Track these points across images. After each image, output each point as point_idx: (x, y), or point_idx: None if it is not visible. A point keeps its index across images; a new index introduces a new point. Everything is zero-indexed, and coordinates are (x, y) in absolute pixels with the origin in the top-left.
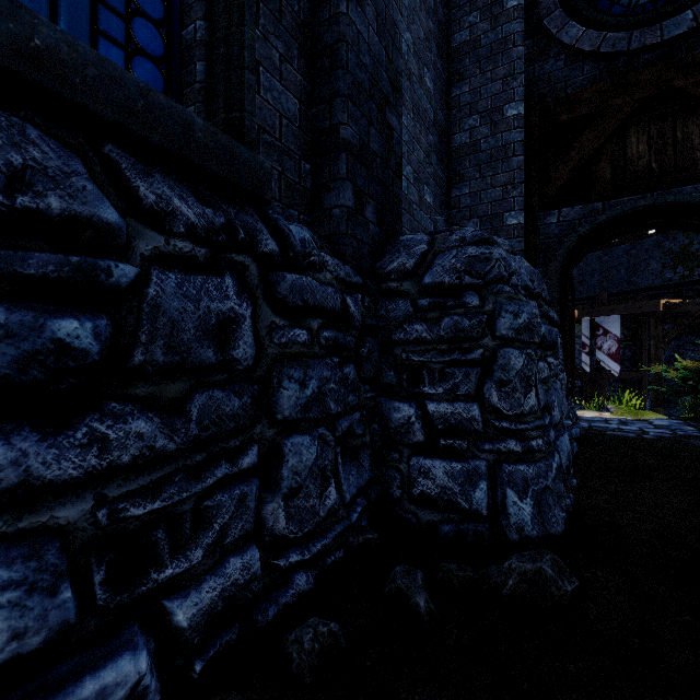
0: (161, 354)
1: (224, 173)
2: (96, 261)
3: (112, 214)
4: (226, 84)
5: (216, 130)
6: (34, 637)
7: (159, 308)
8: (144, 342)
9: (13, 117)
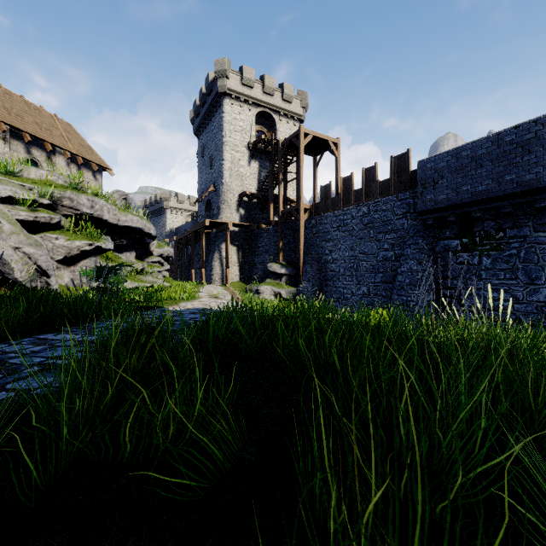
0: None
1: None
2: None
3: None
4: None
5: None
6: None
7: None
8: None
9: None
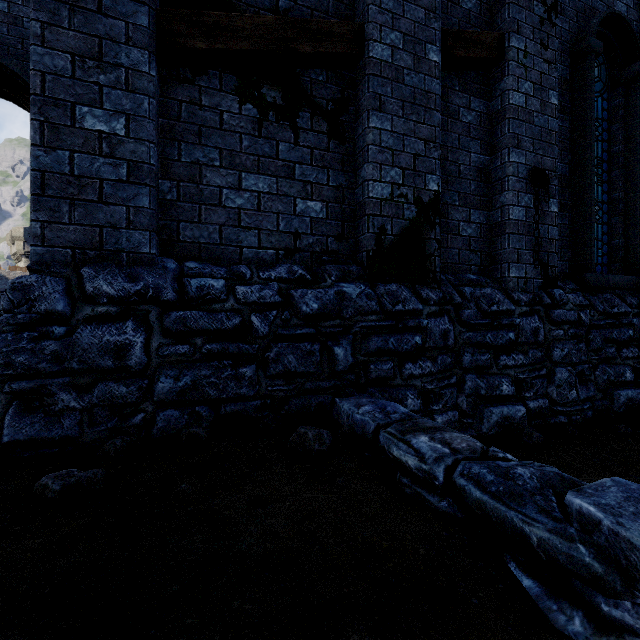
0: (638, 336)
1: (639, 288)
2: (631, 320)
3: (630, 309)
4: (633, 258)
5: (637, 277)
6: (632, 379)
7: (637, 327)
8: (635, 334)
9: (611, 294)
